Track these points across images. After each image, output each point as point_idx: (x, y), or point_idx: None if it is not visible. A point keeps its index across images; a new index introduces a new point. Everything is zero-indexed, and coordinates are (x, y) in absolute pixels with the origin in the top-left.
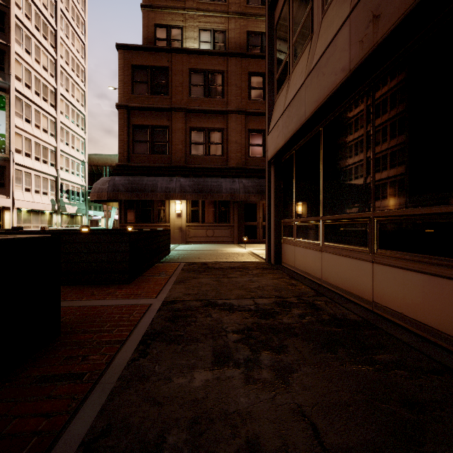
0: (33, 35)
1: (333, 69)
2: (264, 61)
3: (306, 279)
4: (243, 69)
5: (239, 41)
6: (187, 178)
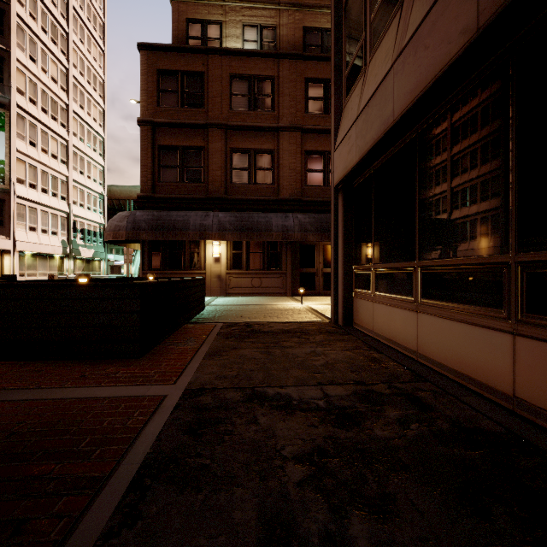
0: (39, 39)
1: (445, 35)
2: (325, 64)
3: (392, 351)
4: (298, 74)
5: (293, 39)
6: (227, 213)
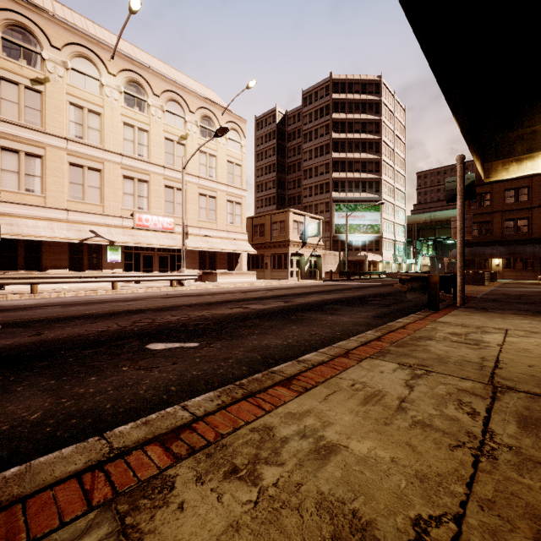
0: (387, 163)
1: None
2: None
3: None
4: None
5: None
6: (503, 247)
